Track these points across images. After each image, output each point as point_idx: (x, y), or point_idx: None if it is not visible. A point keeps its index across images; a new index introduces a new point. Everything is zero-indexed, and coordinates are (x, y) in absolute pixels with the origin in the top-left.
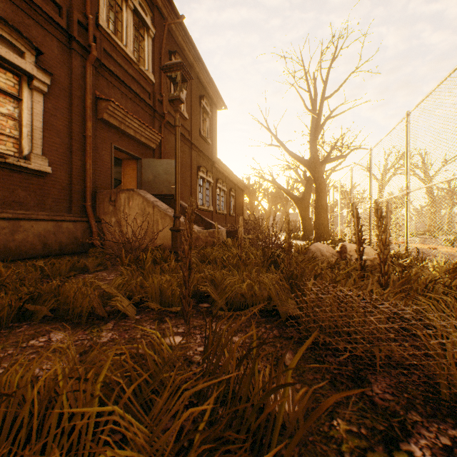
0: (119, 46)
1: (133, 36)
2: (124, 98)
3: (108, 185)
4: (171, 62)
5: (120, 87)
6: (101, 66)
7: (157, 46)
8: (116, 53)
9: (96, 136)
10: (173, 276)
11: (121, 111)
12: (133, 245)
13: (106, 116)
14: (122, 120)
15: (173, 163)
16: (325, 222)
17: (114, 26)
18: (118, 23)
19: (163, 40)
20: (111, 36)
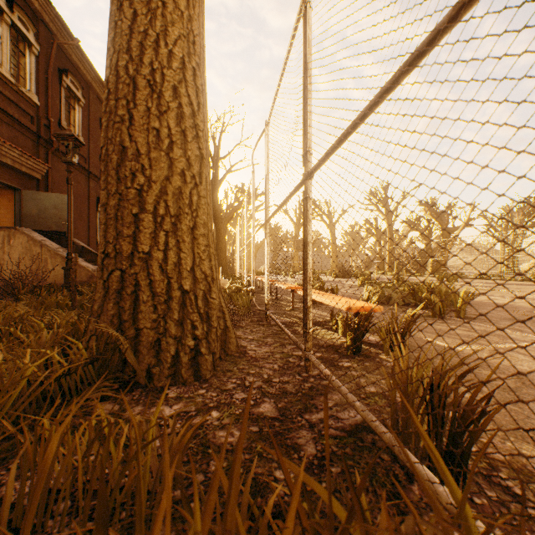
0: None
1: (10, 53)
2: None
3: None
4: (64, 132)
5: None
6: None
7: (43, 64)
8: None
9: None
10: (67, 297)
11: None
12: (24, 282)
13: None
14: None
15: (64, 198)
16: (224, 262)
17: None
18: None
19: (52, 58)
20: None
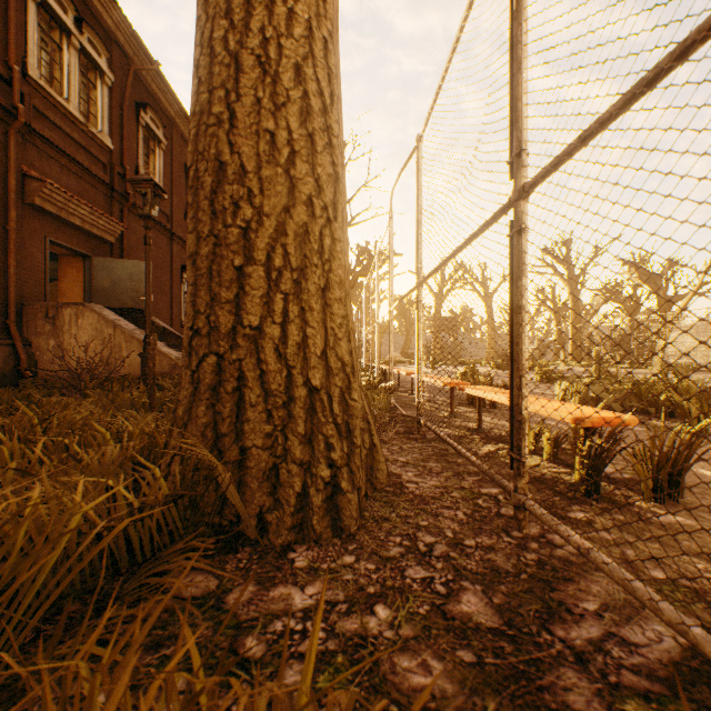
0: (58, 102)
1: (79, 85)
2: (65, 173)
3: (41, 294)
4: (140, 177)
5: (59, 158)
6: (30, 132)
7: (117, 98)
8: (52, 110)
9: (23, 227)
10: (143, 394)
11: (62, 194)
12: (93, 373)
13: (39, 201)
14: (64, 205)
15: (142, 265)
16: None
17: (50, 72)
18: (55, 65)
19: (127, 90)
20: (46, 89)
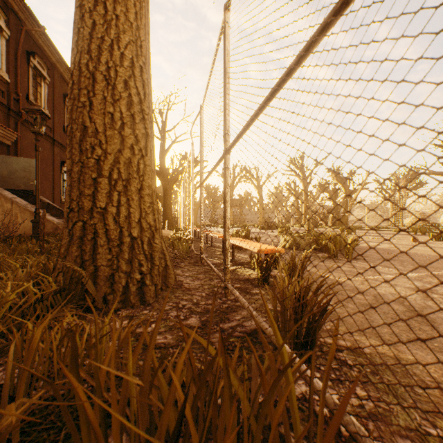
0: None
1: None
2: None
3: None
4: (32, 107)
5: None
6: None
7: (13, 47)
8: None
9: None
10: (36, 245)
11: None
12: None
13: None
14: None
15: (32, 161)
16: (170, 216)
17: None
18: None
19: (21, 42)
20: None
